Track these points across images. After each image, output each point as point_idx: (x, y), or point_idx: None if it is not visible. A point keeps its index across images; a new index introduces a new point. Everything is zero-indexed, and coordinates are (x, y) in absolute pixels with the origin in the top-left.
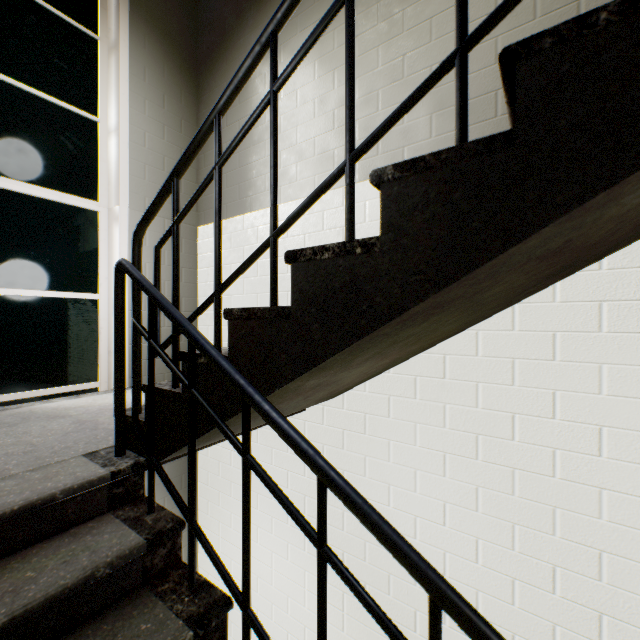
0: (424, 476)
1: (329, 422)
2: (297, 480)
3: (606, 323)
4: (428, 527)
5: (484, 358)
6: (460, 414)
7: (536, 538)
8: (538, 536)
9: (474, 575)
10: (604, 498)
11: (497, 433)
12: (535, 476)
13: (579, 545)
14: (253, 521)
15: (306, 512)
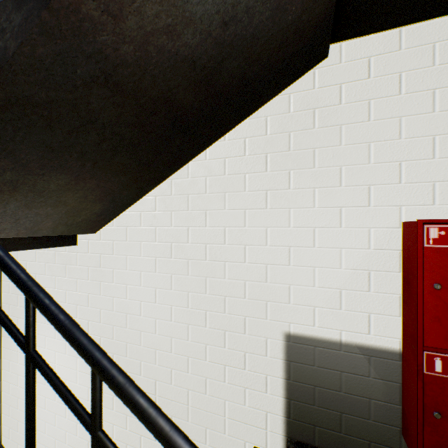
0: (145, 275)
1: (92, 251)
2: (72, 295)
3: (227, 170)
4: (147, 306)
5: (175, 196)
6: (163, 232)
7: (198, 298)
8: (199, 296)
9: (170, 329)
10: (227, 267)
11: (181, 240)
12: (198, 262)
13: (217, 296)
14: (43, 333)
15: (78, 317)
